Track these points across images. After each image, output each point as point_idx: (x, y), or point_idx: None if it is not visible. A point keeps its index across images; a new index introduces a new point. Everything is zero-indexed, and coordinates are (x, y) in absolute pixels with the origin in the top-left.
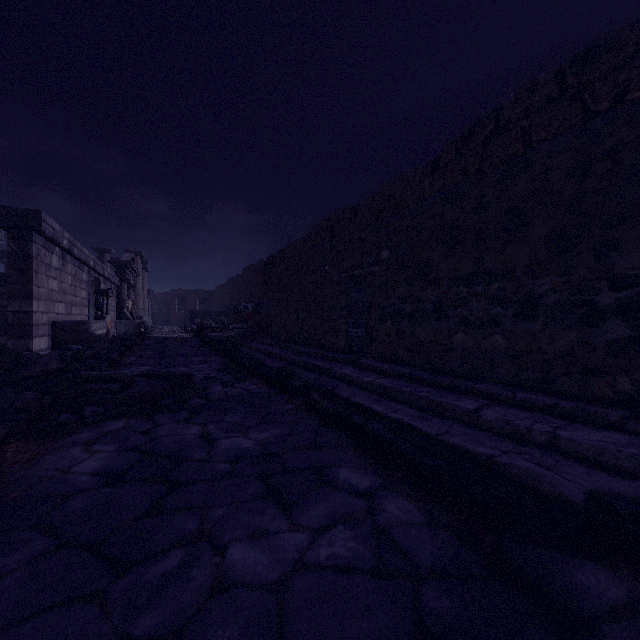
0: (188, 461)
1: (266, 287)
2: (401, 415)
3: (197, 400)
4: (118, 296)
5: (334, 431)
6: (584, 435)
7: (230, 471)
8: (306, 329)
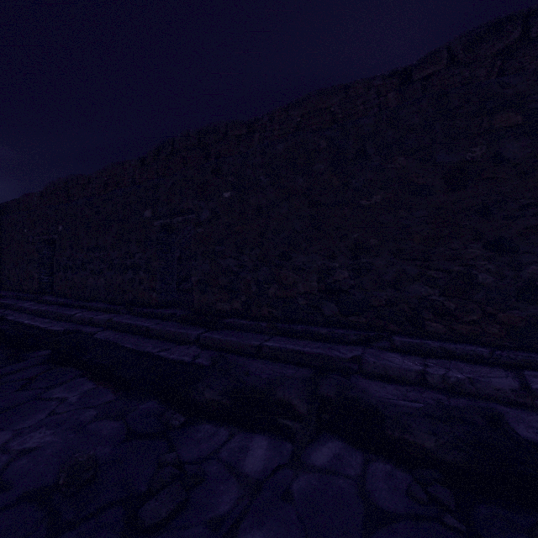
0: None
1: None
2: (38, 323)
3: None
4: None
5: None
6: (102, 316)
7: None
8: (11, 277)
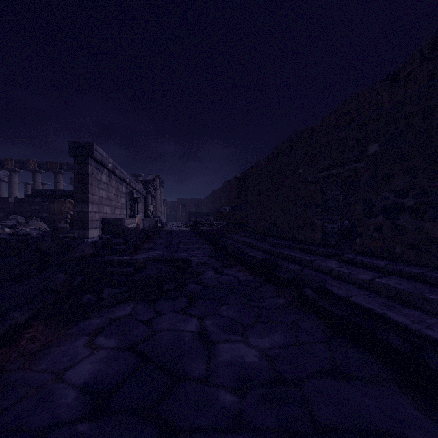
0: (185, 379)
1: (239, 195)
2: None
3: (194, 285)
4: (145, 203)
5: (353, 348)
6: None
7: (238, 411)
8: (278, 224)
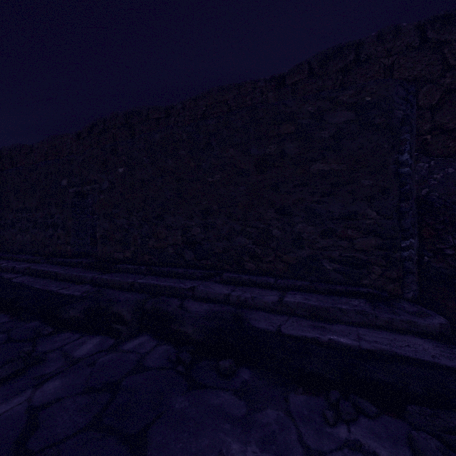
0: None
1: None
2: None
3: None
4: None
5: None
6: (23, 265)
7: None
8: None
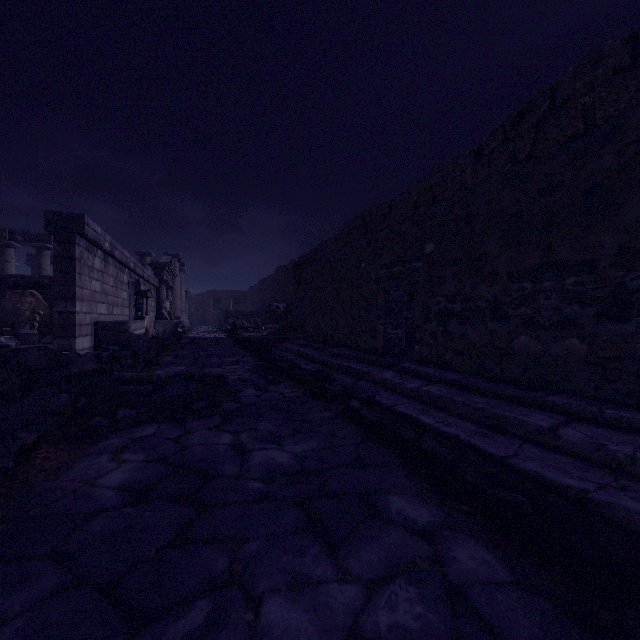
0: (219, 477)
1: (298, 287)
2: (456, 430)
3: (230, 404)
4: (157, 297)
5: (379, 446)
6: None
7: (264, 492)
8: (340, 330)
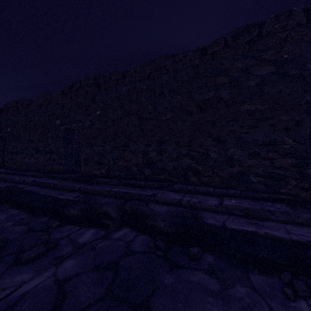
0: None
1: None
2: None
3: None
4: None
5: None
6: (30, 179)
7: None
8: None
